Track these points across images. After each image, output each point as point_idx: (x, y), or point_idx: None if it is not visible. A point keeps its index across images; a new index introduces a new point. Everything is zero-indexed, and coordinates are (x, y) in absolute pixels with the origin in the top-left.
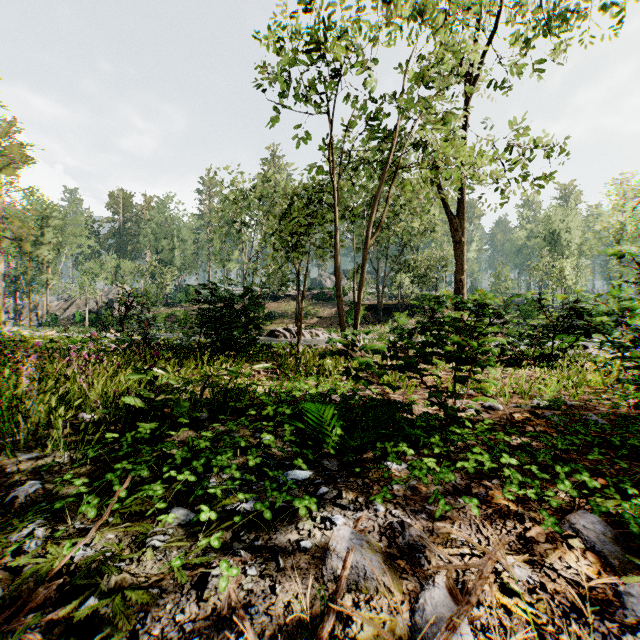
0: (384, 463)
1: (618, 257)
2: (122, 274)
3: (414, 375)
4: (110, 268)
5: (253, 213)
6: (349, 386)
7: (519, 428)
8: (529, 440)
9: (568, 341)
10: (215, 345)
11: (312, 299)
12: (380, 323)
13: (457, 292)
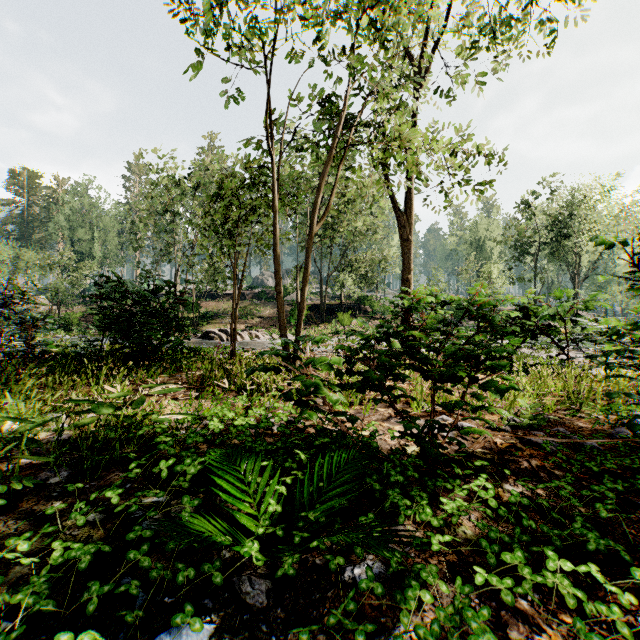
0: (349, 573)
1: (608, 248)
2: (24, 266)
3: None
4: (7, 258)
5: (188, 204)
6: (290, 409)
7: (511, 464)
8: (532, 485)
9: (513, 342)
10: (124, 352)
11: (253, 298)
12: (323, 323)
13: (404, 292)
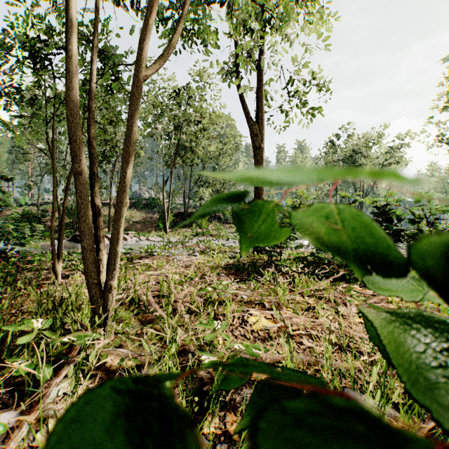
0: None
1: None
2: None
3: (227, 318)
4: None
5: None
6: None
7: None
8: None
9: None
10: None
11: (131, 207)
12: (186, 227)
13: (257, 197)
